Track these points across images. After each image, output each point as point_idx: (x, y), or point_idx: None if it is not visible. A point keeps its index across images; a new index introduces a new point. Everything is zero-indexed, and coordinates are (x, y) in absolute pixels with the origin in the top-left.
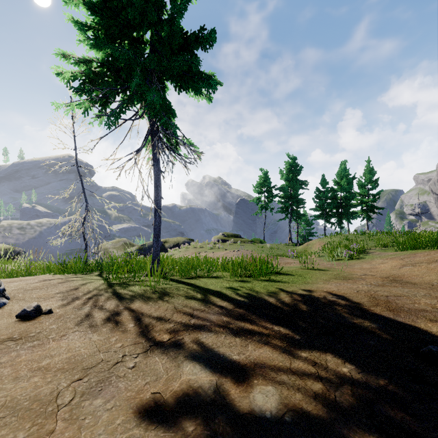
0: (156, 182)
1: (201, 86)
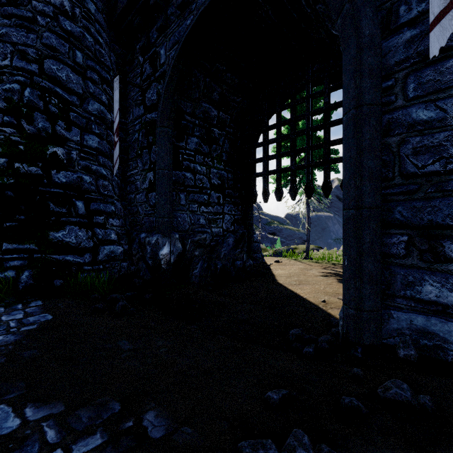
0: (308, 215)
1: (331, 171)
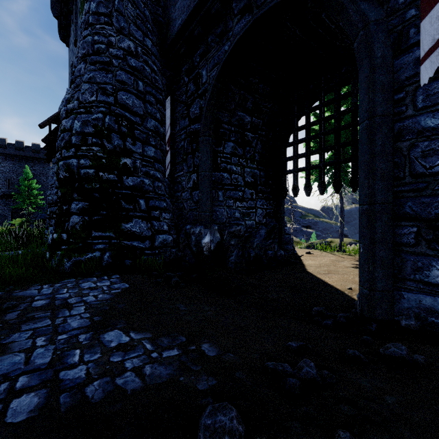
0: (341, 208)
1: None
